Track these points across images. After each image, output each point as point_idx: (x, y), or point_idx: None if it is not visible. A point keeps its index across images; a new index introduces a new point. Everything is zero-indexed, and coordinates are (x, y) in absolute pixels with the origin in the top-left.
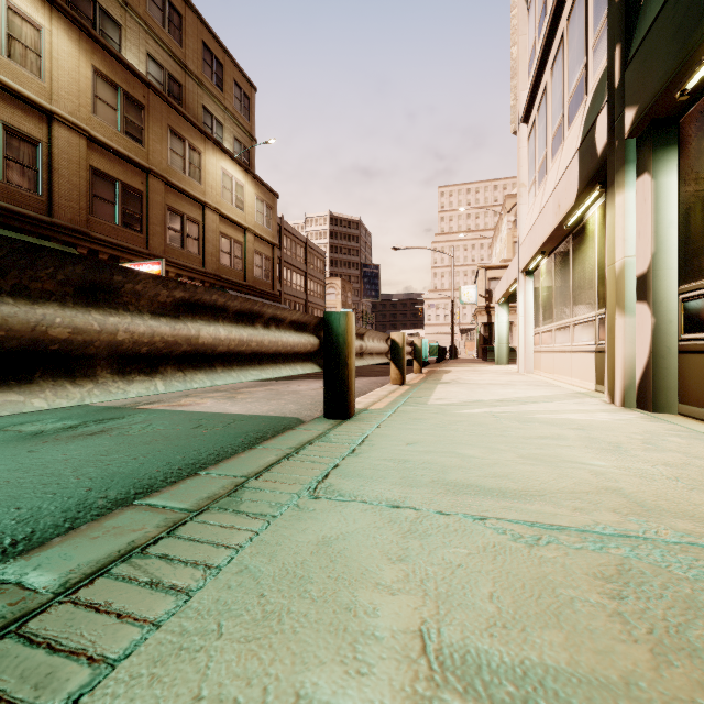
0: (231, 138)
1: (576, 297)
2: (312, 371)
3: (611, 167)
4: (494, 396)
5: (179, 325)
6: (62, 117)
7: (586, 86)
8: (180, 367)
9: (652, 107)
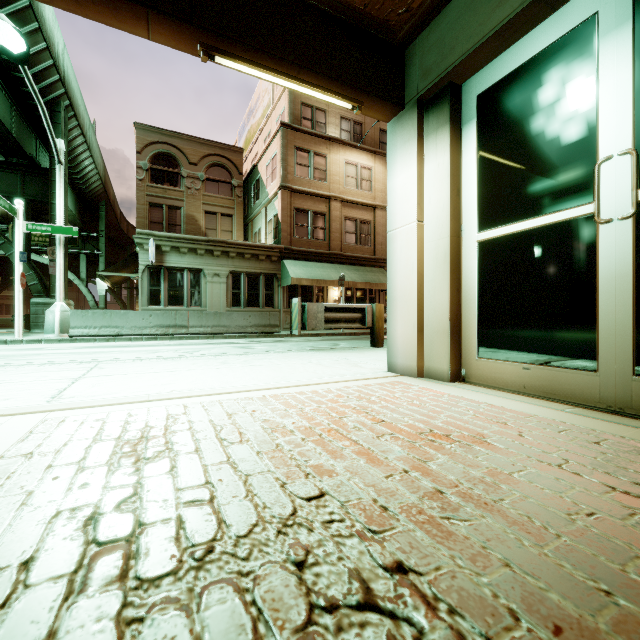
0: None
1: None
2: None
3: None
4: None
5: None
6: (378, 206)
7: None
8: None
9: None
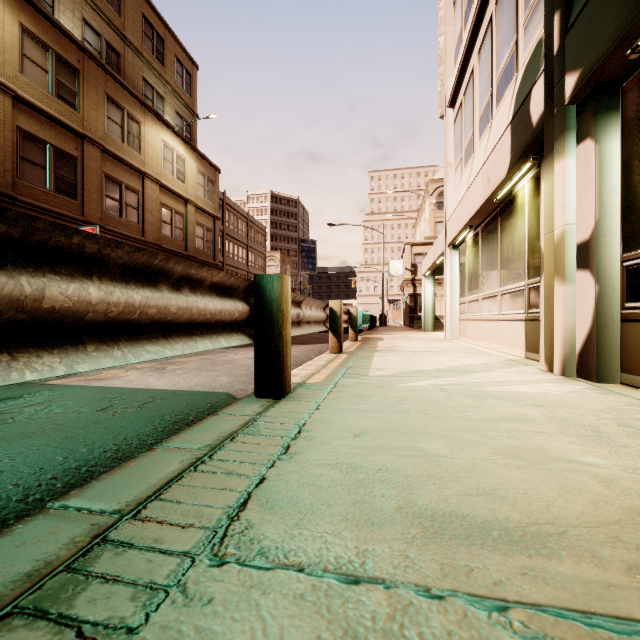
0: (172, 111)
1: (505, 268)
2: (240, 343)
3: (548, 136)
4: (433, 365)
5: None
6: None
7: (517, 63)
8: (8, 347)
9: (599, 68)
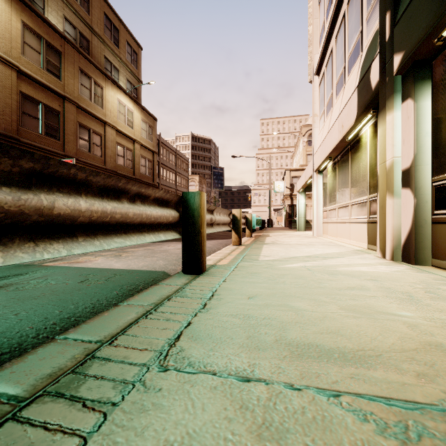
0: (124, 79)
1: (353, 187)
2: (173, 237)
3: (382, 96)
4: (303, 253)
5: (28, 195)
6: None
7: (361, 46)
8: (33, 238)
9: (416, 51)
